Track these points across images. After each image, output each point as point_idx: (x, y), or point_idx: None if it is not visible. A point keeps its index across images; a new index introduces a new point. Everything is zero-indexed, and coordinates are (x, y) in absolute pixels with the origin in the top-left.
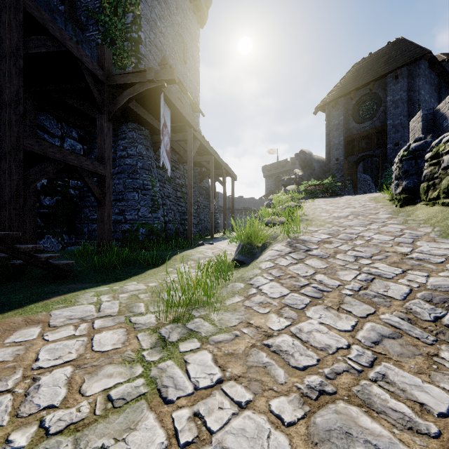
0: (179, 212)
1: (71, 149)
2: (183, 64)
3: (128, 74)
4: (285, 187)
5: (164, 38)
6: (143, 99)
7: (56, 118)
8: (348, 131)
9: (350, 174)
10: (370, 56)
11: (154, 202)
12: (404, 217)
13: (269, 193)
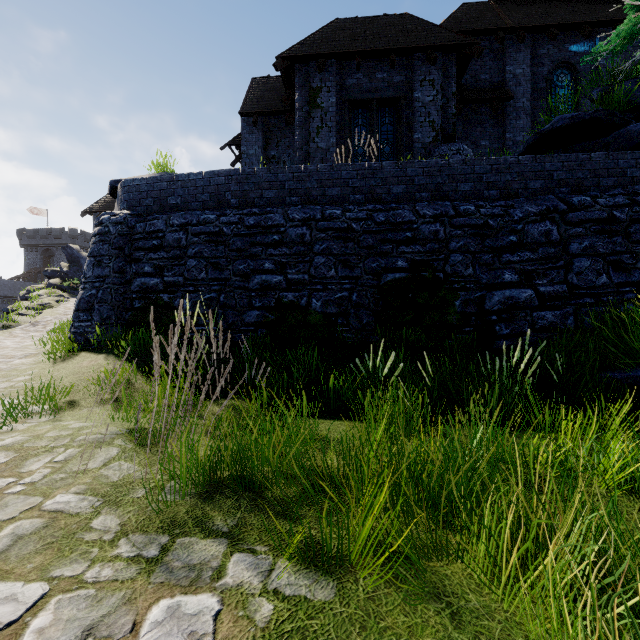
0: None
1: None
2: None
3: None
4: (50, 279)
5: None
6: None
7: None
8: None
9: None
10: None
11: None
12: None
13: (31, 272)
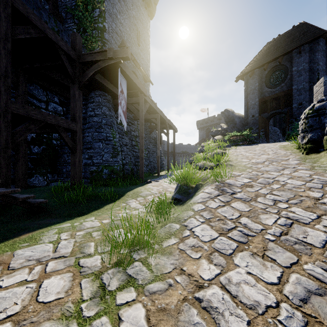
0: (134, 156)
1: (54, 110)
2: (137, 46)
3: (93, 53)
4: (214, 137)
5: (123, 27)
6: (106, 73)
7: (42, 87)
8: (262, 94)
9: (263, 127)
10: (278, 37)
11: (115, 149)
12: (311, 164)
13: (201, 140)
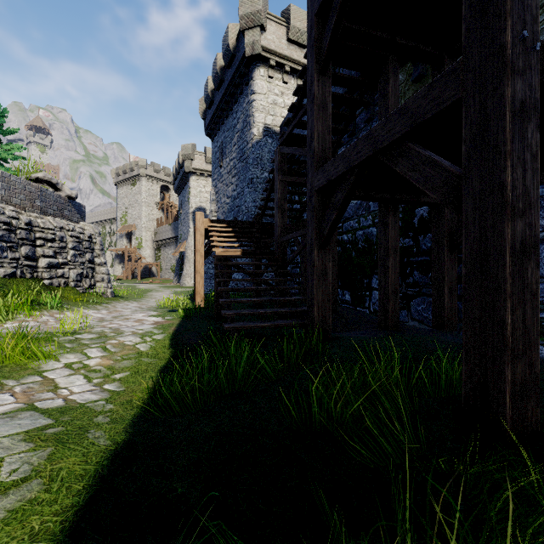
0: None
1: None
2: None
3: None
4: None
5: None
6: None
7: None
8: None
9: None
10: None
11: None
12: None
13: None
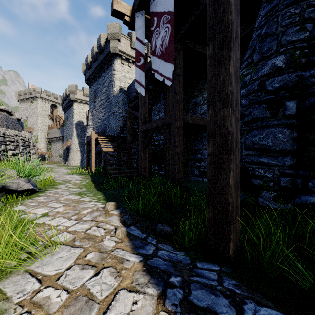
0: None
1: None
2: None
3: None
4: None
5: None
6: None
7: None
8: None
9: None
10: None
11: None
12: None
13: None
